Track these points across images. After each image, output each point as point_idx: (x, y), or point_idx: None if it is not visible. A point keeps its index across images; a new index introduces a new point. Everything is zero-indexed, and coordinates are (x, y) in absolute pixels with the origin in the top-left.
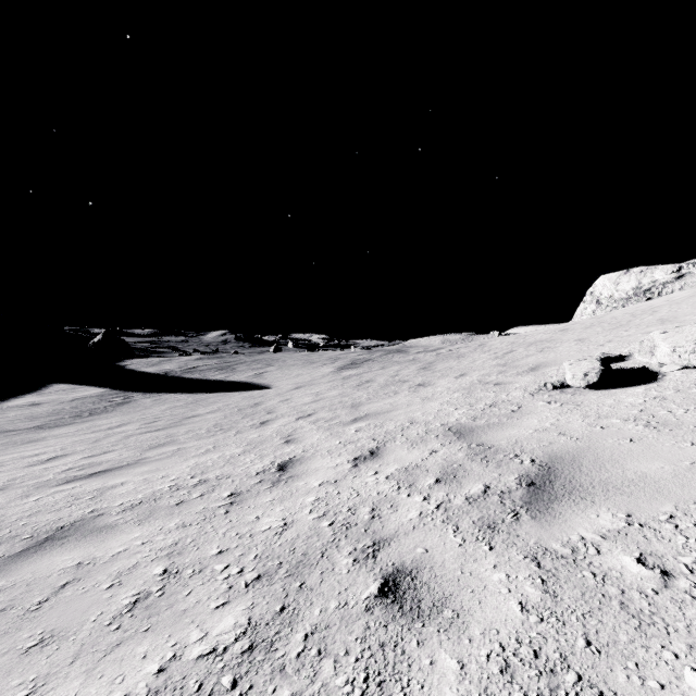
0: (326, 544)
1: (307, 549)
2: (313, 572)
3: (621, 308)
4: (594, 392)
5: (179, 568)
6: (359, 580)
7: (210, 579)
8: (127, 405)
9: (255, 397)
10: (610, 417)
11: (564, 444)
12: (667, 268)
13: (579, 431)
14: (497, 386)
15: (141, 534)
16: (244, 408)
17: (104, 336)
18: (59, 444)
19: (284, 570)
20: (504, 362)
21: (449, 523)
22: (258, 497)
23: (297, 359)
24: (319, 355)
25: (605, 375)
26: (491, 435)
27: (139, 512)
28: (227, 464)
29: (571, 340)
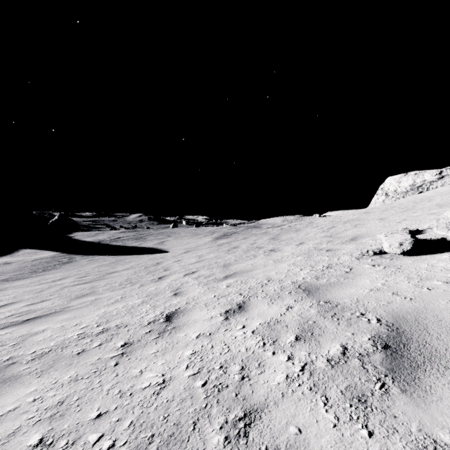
0: (199, 411)
1: (180, 417)
2: None
3: (402, 198)
4: (407, 257)
5: (55, 437)
6: None
7: None
8: (70, 263)
9: (157, 258)
10: (431, 279)
11: (401, 304)
12: (432, 171)
13: (409, 291)
14: (329, 252)
15: (37, 388)
16: (149, 266)
17: (59, 217)
18: (14, 293)
19: (154, 446)
20: (329, 234)
21: (317, 392)
22: (145, 348)
23: (187, 232)
24: (202, 229)
25: (416, 245)
26: (334, 293)
27: (45, 362)
28: (128, 314)
29: (375, 219)
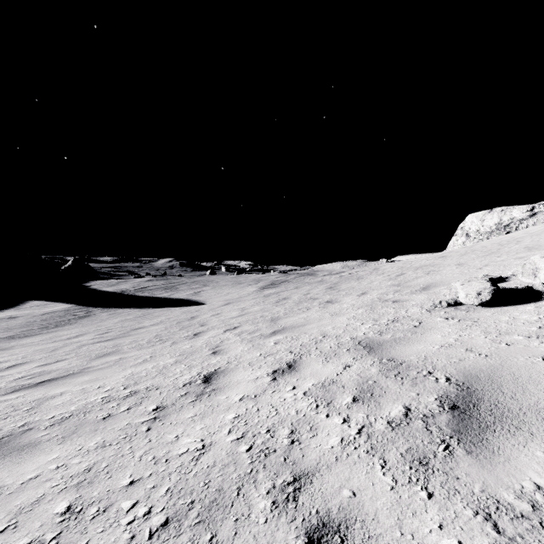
0: (243, 476)
1: (222, 483)
2: (227, 518)
3: (486, 240)
4: (486, 309)
5: (84, 504)
6: (278, 535)
7: (113, 523)
8: (87, 318)
9: (191, 312)
10: (511, 333)
11: (475, 361)
12: (522, 207)
13: (485, 347)
14: (396, 303)
15: (59, 455)
16: (182, 321)
17: (74, 262)
18: (22, 352)
19: (195, 513)
20: (397, 283)
21: (375, 455)
22: (181, 412)
23: (228, 280)
24: (245, 277)
25: (496, 294)
26: (399, 350)
27: (66, 427)
28: (159, 375)
29: (452, 265)
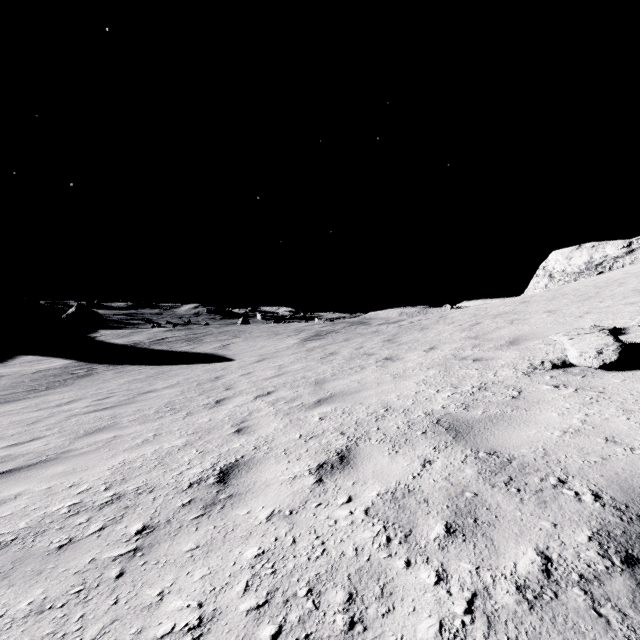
0: None
1: None
2: None
3: (573, 282)
4: (611, 373)
5: None
6: None
7: None
8: (88, 377)
9: (217, 370)
10: None
11: (629, 462)
12: (617, 243)
13: (635, 436)
14: (478, 362)
15: None
16: (203, 382)
17: (78, 308)
18: None
19: None
20: (474, 335)
21: None
22: (176, 538)
23: (263, 330)
24: (284, 326)
25: (624, 353)
26: (500, 436)
27: None
28: (159, 466)
29: (540, 312)
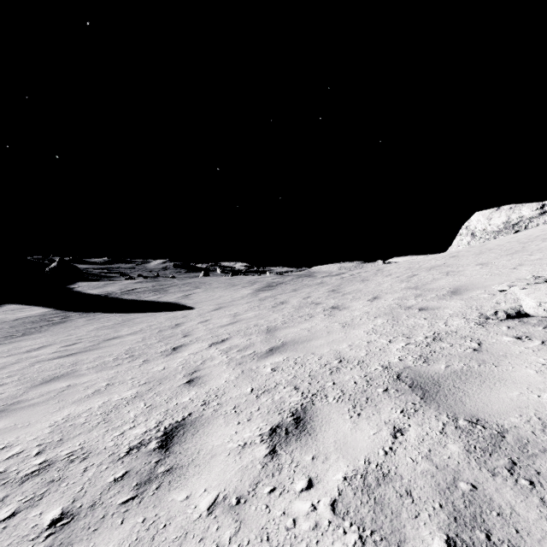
0: None
1: None
2: None
3: (493, 239)
4: None
5: None
6: None
7: None
8: (62, 324)
9: (178, 317)
10: None
11: None
12: (532, 205)
13: None
14: (424, 312)
15: None
16: (164, 329)
17: (59, 263)
18: None
19: None
20: (414, 285)
21: None
22: (95, 537)
23: (221, 282)
24: (240, 278)
25: None
26: (477, 398)
27: None
28: (101, 423)
29: (472, 265)
